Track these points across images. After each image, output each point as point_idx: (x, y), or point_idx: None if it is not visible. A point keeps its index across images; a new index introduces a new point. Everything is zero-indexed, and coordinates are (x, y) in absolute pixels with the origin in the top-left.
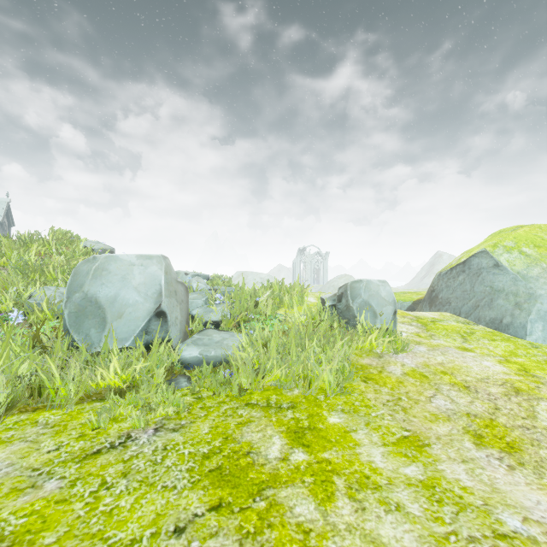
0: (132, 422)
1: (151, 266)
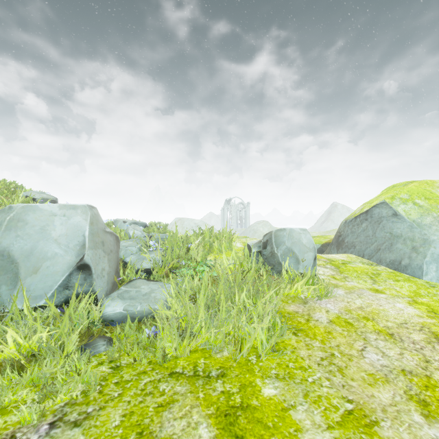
0: (20, 417)
1: (75, 216)
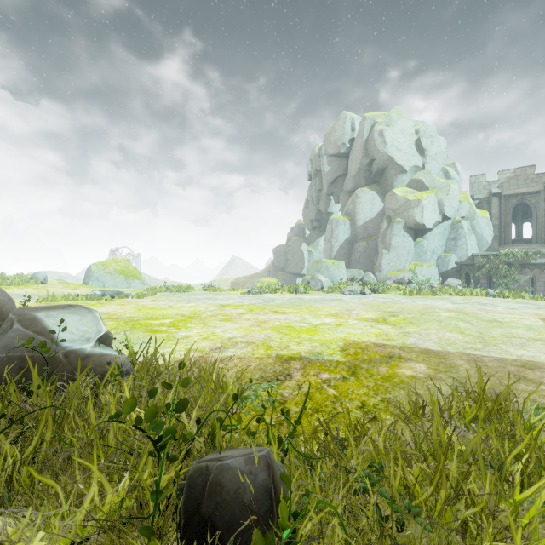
0: None
1: None
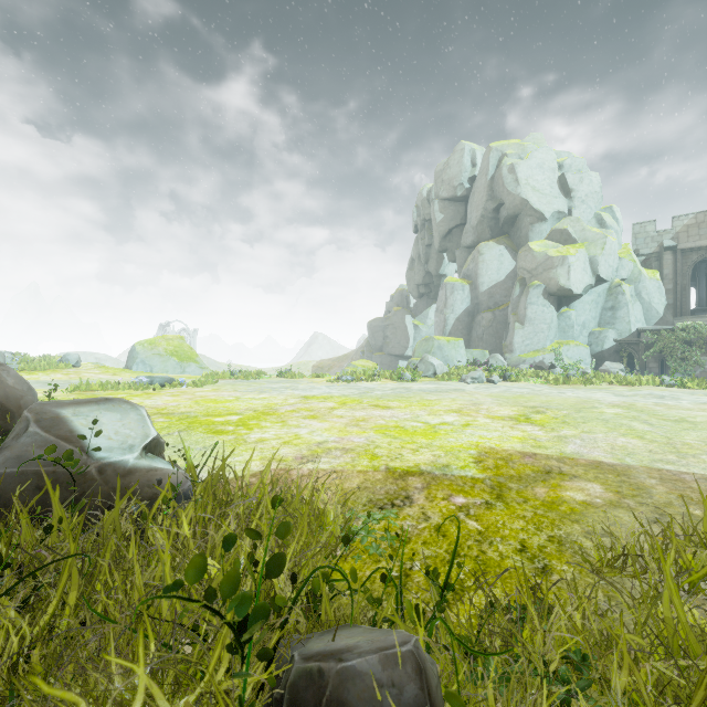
0: None
1: None
